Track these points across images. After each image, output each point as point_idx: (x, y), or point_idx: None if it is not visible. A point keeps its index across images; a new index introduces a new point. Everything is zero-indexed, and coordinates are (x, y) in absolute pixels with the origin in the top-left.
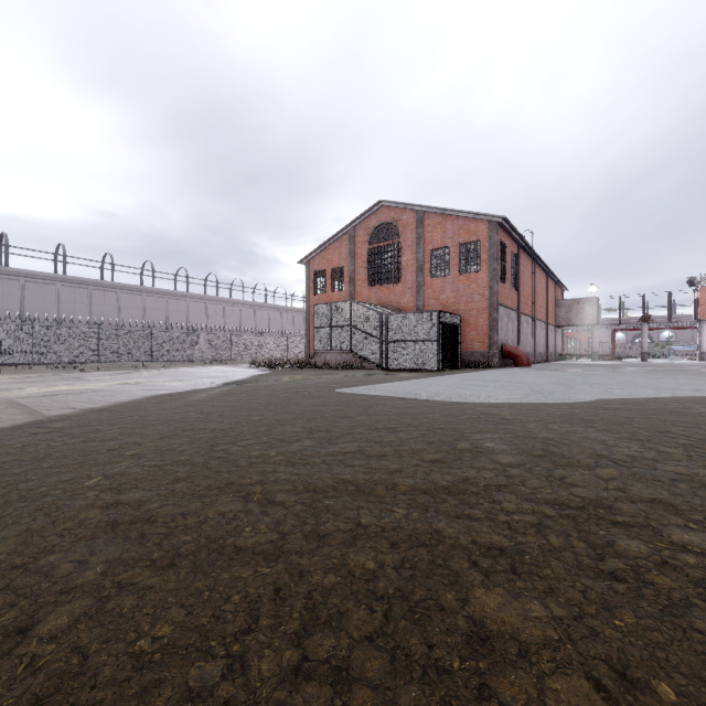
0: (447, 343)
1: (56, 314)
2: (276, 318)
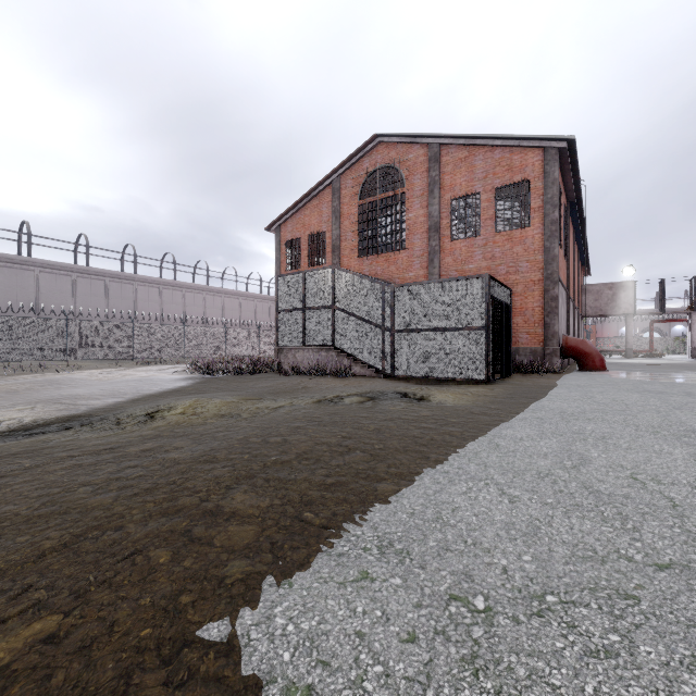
0: None
1: None
2: (249, 308)
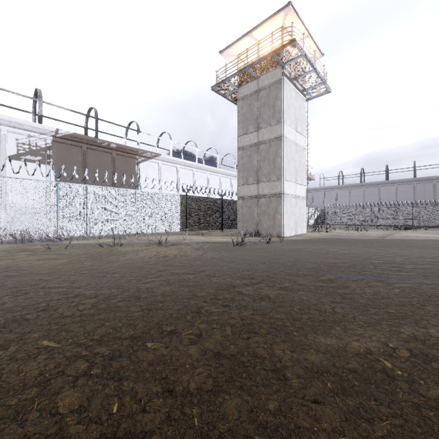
0: None
1: None
2: None
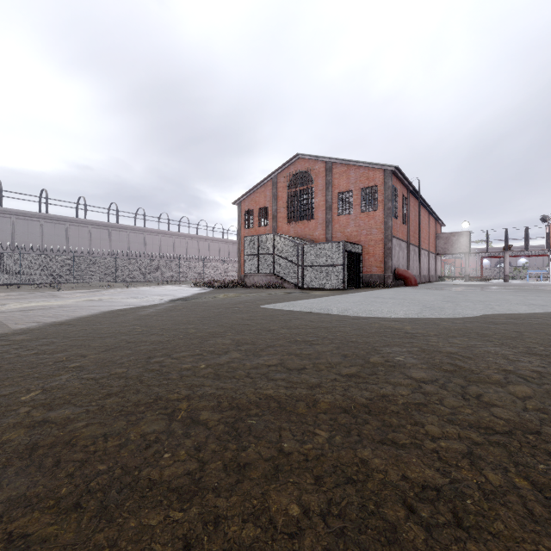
0: (351, 267)
1: (40, 245)
2: (215, 248)
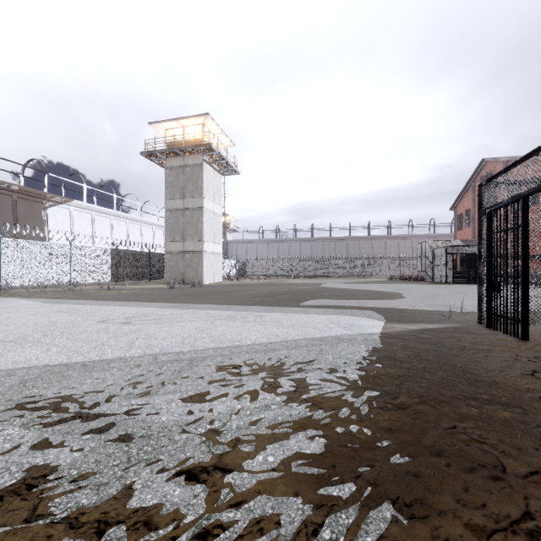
0: None
1: (346, 254)
2: None
